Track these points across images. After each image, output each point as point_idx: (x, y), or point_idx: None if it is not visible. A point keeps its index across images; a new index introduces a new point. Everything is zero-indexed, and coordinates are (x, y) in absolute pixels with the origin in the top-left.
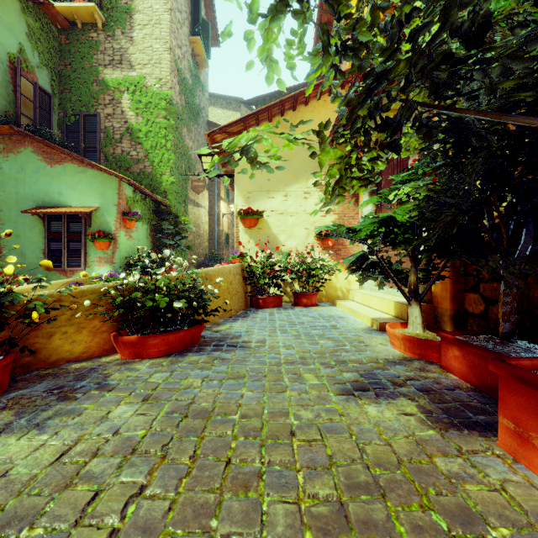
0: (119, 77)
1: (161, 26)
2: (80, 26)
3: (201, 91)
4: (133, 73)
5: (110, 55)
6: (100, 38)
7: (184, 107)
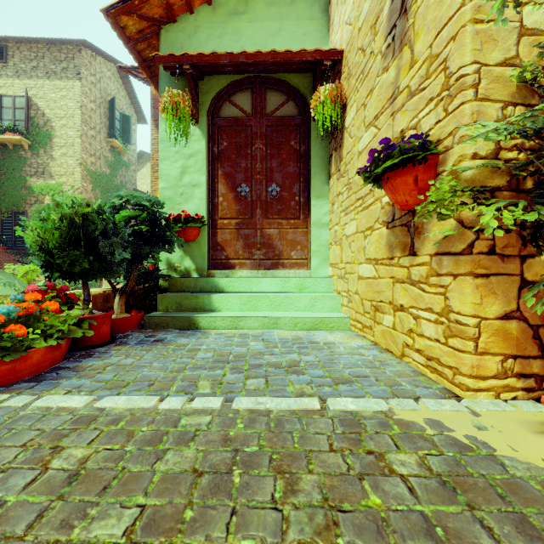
0: (42, 184)
1: (74, 147)
2: (11, 148)
3: (124, 169)
4: (53, 181)
5: (35, 167)
6: (28, 155)
7: (99, 197)
